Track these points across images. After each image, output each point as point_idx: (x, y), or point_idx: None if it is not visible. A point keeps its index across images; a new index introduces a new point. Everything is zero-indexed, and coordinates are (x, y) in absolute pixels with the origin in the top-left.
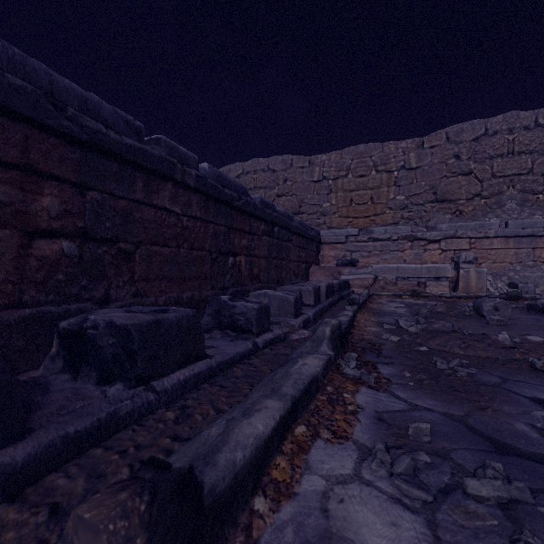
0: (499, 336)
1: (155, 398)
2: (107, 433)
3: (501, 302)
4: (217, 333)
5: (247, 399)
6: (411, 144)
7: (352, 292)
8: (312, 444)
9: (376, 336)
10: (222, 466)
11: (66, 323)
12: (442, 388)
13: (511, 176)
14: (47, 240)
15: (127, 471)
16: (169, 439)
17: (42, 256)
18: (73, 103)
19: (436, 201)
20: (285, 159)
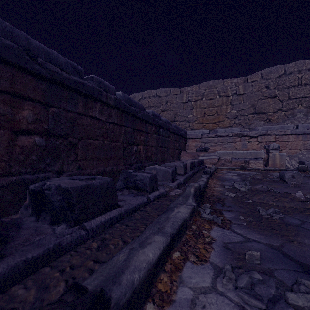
0: (296, 194)
1: (85, 233)
2: (54, 257)
3: (296, 173)
4: (125, 191)
5: (143, 235)
6: (240, 80)
7: (205, 167)
8: (184, 264)
9: (221, 193)
10: (124, 284)
11: (33, 186)
12: (264, 227)
13: (300, 98)
14: (26, 136)
15: (64, 284)
16: (92, 261)
17: (22, 145)
18: (41, 55)
19: (255, 113)
20: (166, 90)
